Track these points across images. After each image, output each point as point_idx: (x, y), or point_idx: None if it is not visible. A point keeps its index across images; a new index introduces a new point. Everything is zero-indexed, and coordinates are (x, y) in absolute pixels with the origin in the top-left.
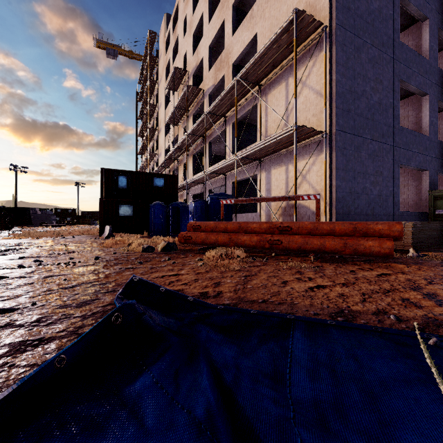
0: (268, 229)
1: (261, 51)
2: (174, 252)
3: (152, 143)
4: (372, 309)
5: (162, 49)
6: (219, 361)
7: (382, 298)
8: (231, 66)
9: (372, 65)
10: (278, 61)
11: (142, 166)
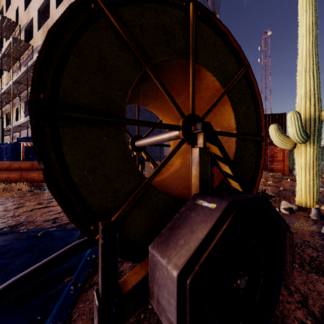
0: None
1: None
2: None
3: None
4: (50, 218)
5: None
6: None
7: None
8: None
9: None
10: None
11: None
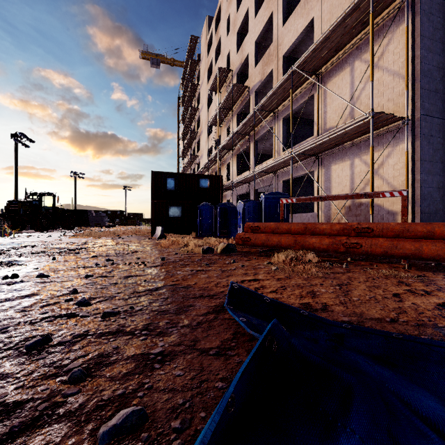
0: (342, 230)
1: (325, 35)
2: (234, 254)
3: (193, 146)
4: None
5: (203, 52)
6: (437, 420)
7: None
8: (281, 59)
9: None
10: (342, 44)
11: (183, 168)
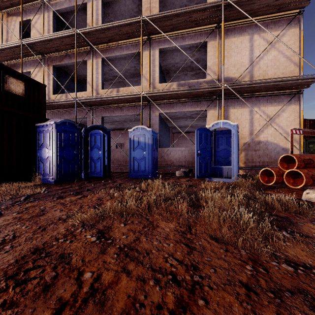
0: None
1: None
2: None
3: None
4: None
5: None
6: None
7: None
8: None
9: None
10: (257, 13)
11: None
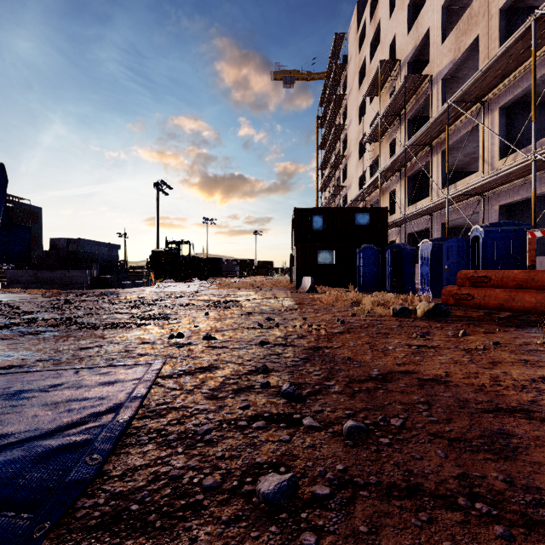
0: None
1: None
2: (448, 319)
3: (337, 175)
4: None
5: (352, 51)
6: None
7: None
8: (496, 15)
9: None
10: None
11: (324, 205)
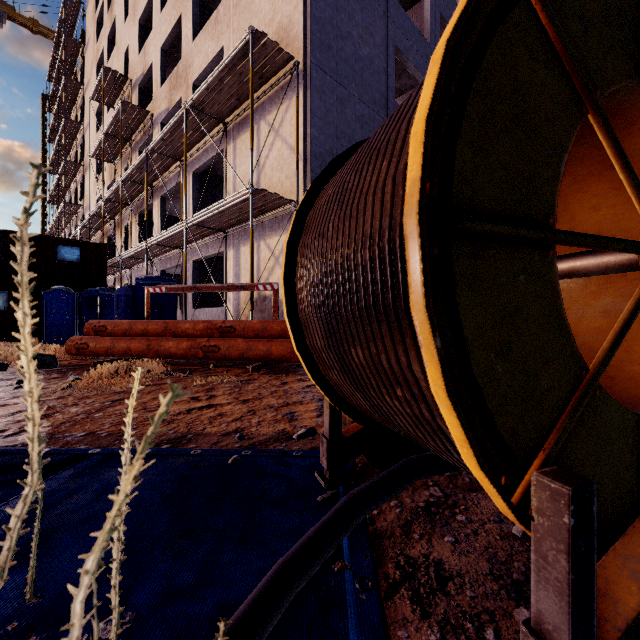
0: (206, 330)
1: (215, 74)
2: (47, 370)
3: (74, 187)
4: (229, 429)
5: (90, 32)
6: None
7: (265, 414)
8: (191, 87)
9: (360, 125)
10: (244, 94)
11: (53, 224)
